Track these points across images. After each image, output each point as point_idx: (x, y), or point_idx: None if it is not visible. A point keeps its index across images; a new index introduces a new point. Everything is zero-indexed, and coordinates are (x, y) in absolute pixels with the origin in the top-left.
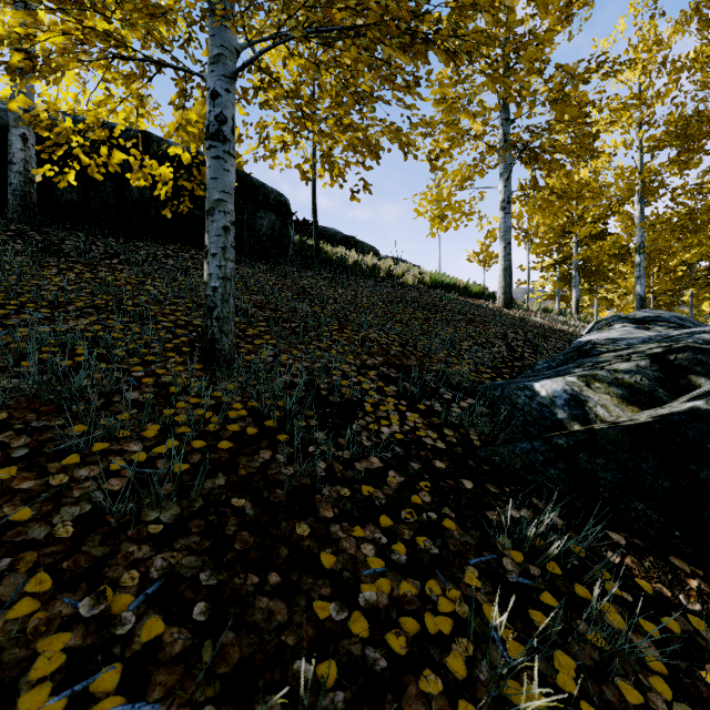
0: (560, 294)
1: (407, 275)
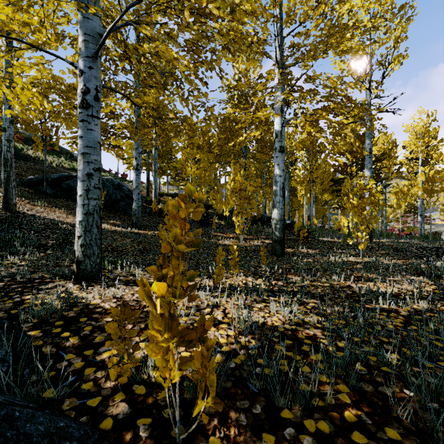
0: (170, 182)
1: (54, 164)
